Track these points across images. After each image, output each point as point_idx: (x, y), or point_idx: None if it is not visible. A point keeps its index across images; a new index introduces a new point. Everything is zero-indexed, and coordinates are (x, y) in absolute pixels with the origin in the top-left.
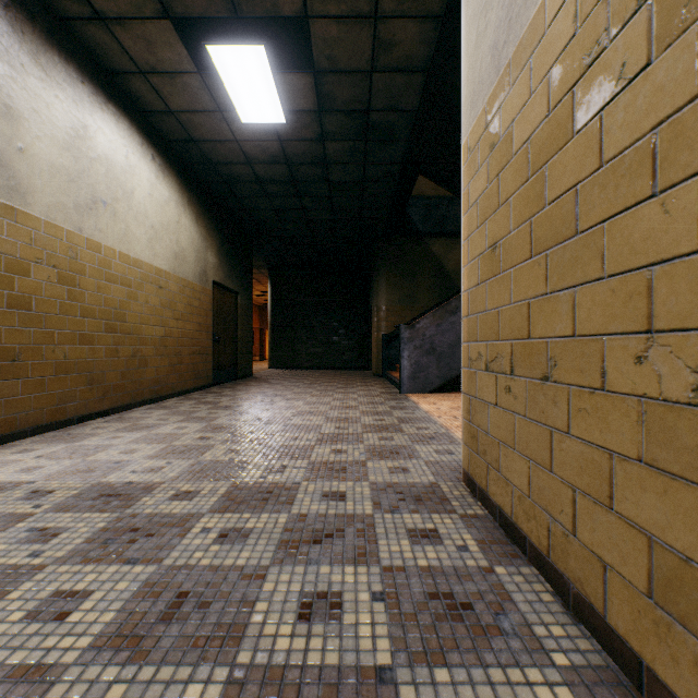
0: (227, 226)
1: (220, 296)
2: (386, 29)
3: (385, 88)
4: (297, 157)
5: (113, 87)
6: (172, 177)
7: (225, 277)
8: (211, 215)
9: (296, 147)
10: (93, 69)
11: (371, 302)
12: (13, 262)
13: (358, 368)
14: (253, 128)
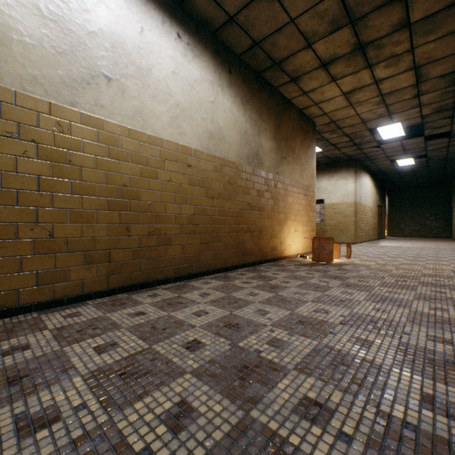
0: (379, 184)
1: (378, 209)
2: (451, 151)
3: (452, 155)
4: (415, 167)
5: (367, 169)
6: (372, 180)
7: (379, 203)
8: (377, 184)
9: (416, 166)
10: (365, 169)
11: (451, 204)
12: (361, 212)
13: (442, 237)
14: (402, 166)
